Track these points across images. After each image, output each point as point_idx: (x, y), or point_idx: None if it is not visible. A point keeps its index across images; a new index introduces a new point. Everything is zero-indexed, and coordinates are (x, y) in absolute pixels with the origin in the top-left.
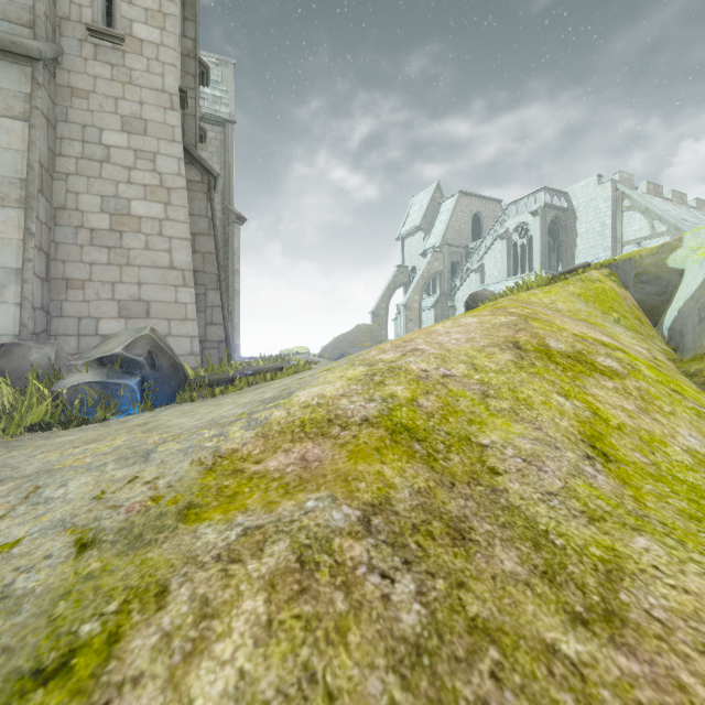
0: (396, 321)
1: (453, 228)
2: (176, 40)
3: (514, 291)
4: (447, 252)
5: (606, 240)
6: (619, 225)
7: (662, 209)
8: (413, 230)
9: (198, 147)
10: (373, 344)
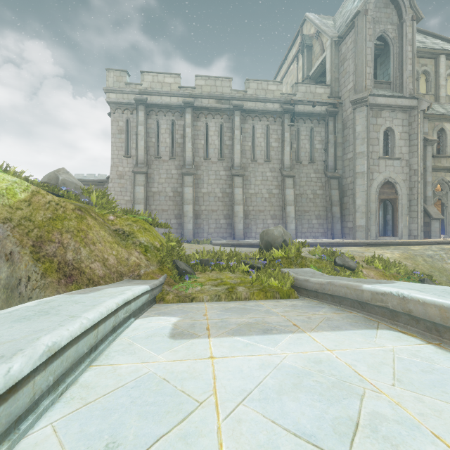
0: None
1: None
2: (112, 151)
3: None
4: None
5: None
6: None
7: None
8: None
9: (342, 63)
10: None
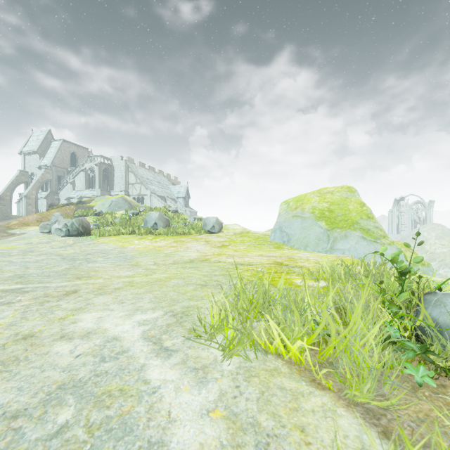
0: (18, 203)
1: (59, 158)
2: None
3: (56, 207)
4: (55, 170)
5: (123, 181)
6: (128, 176)
7: (141, 174)
8: (32, 152)
9: None
10: (3, 217)
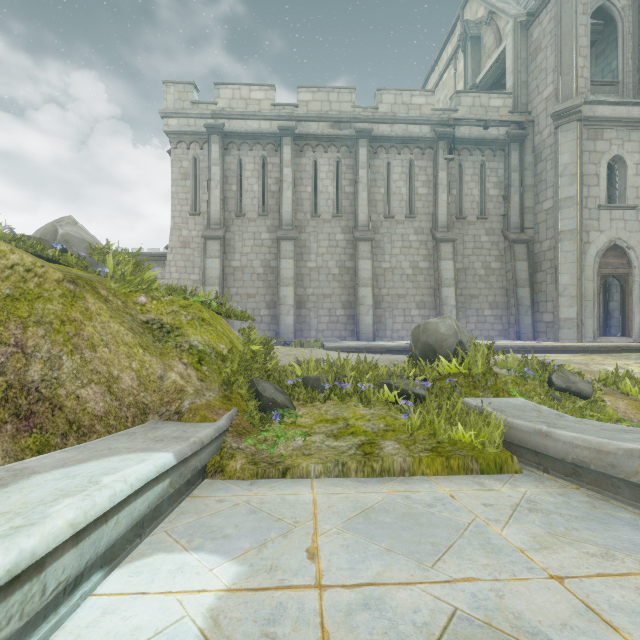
0: None
1: None
2: (172, 206)
3: None
4: None
5: None
6: None
7: None
8: None
9: (533, 57)
10: None
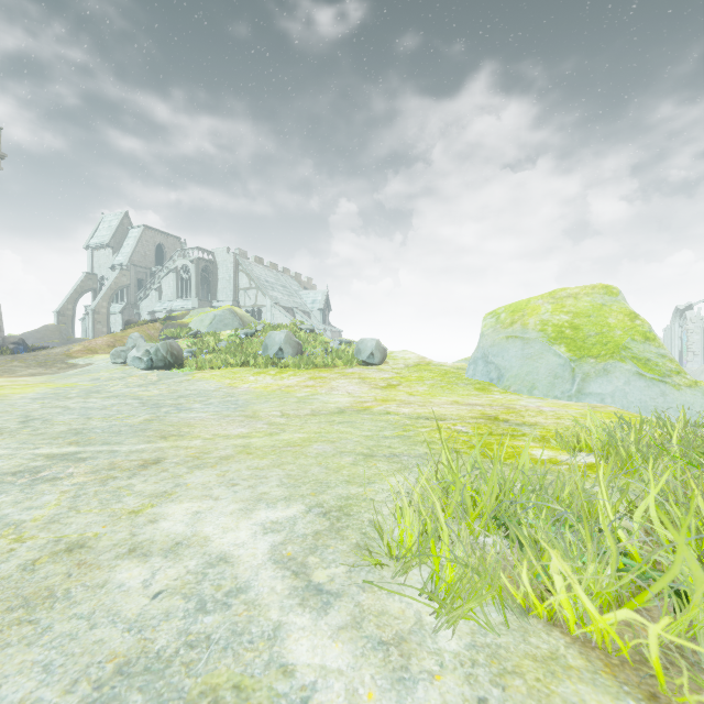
0: (84, 320)
1: (139, 253)
2: None
3: (135, 325)
4: (134, 271)
5: (231, 286)
6: (238, 278)
7: (257, 274)
8: (103, 245)
9: None
10: (63, 341)
